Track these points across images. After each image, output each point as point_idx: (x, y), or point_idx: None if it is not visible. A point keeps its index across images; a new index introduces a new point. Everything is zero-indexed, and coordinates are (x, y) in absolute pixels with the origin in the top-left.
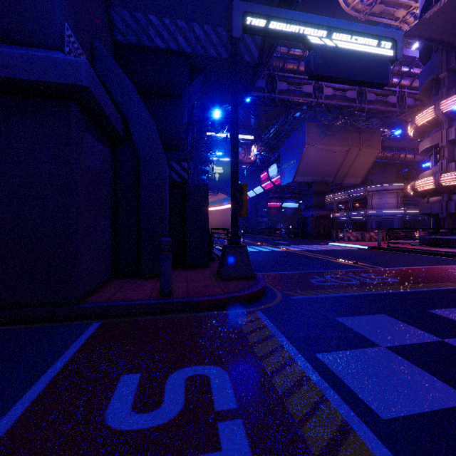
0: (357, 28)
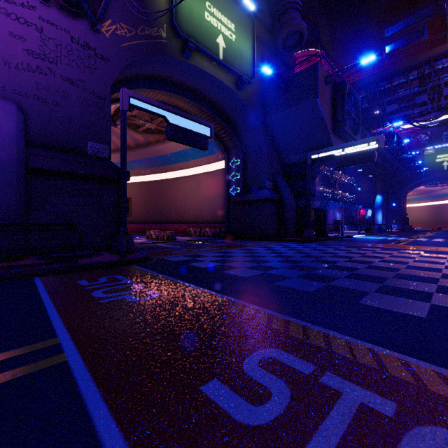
0: (356, 143)
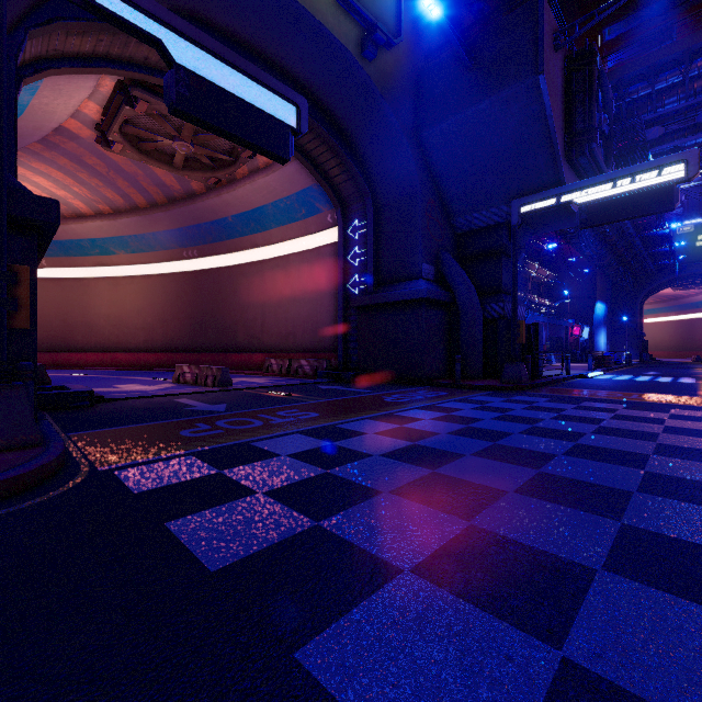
0: (629, 171)
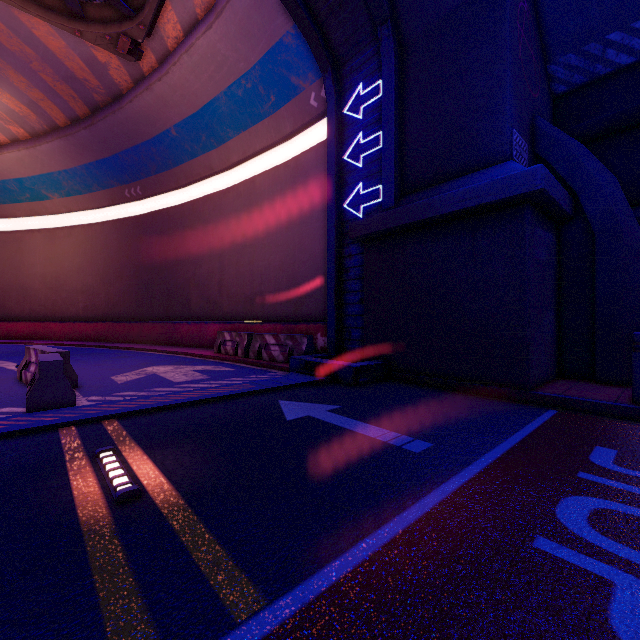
0: None
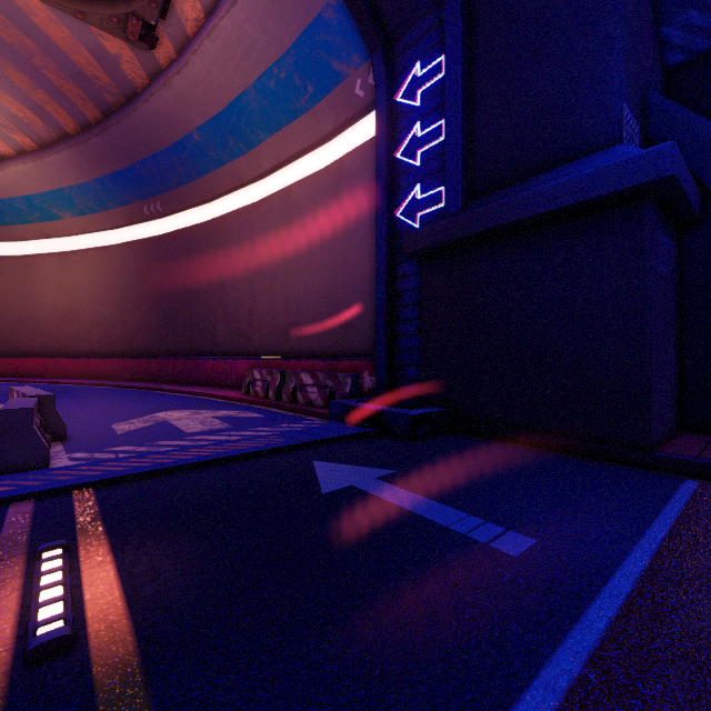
0: None
